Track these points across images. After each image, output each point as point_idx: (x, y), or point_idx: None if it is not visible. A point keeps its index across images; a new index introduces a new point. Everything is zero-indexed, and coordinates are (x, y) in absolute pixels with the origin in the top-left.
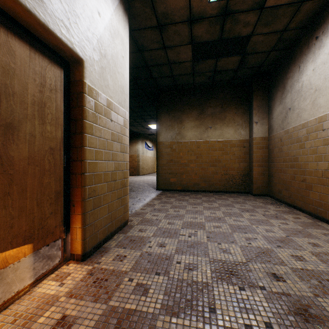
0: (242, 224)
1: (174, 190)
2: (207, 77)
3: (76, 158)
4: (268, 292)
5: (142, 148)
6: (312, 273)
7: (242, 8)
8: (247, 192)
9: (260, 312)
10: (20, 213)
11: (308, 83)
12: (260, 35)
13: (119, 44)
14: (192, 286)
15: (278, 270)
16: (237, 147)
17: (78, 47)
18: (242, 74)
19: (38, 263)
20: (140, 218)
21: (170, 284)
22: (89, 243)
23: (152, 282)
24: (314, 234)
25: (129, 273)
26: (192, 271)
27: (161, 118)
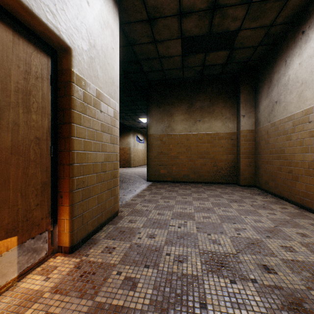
0: (231, 215)
1: (164, 181)
2: (196, 72)
3: (64, 148)
4: (260, 285)
5: (134, 141)
6: (303, 264)
7: (231, 2)
8: (235, 182)
9: (253, 308)
10: (2, 205)
11: (294, 76)
12: (248, 29)
13: (109, 35)
14: (181, 279)
15: (269, 261)
16: (225, 139)
17: (65, 35)
18: (230, 69)
19: (22, 257)
20: (130, 208)
21: (159, 277)
22: (77, 235)
23: (141, 276)
24: (302, 224)
25: (118, 266)
26: (181, 263)
27: (152, 111)
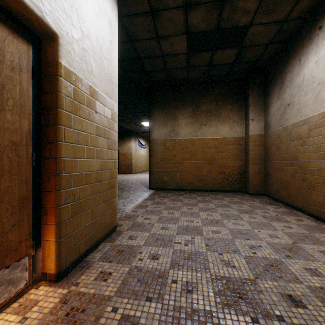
0: (243, 229)
1: (167, 189)
2: (202, 72)
3: (49, 155)
4: (289, 324)
5: (135, 146)
6: None
7: None
8: (243, 190)
9: None
10: None
11: (310, 76)
12: (260, 25)
13: (106, 26)
14: (192, 318)
15: (294, 289)
16: (232, 144)
17: (50, 17)
18: (238, 69)
19: None
20: (131, 222)
21: (164, 314)
22: (66, 259)
23: (141, 313)
24: (323, 240)
25: (113, 299)
26: (191, 293)
27: (154, 114)
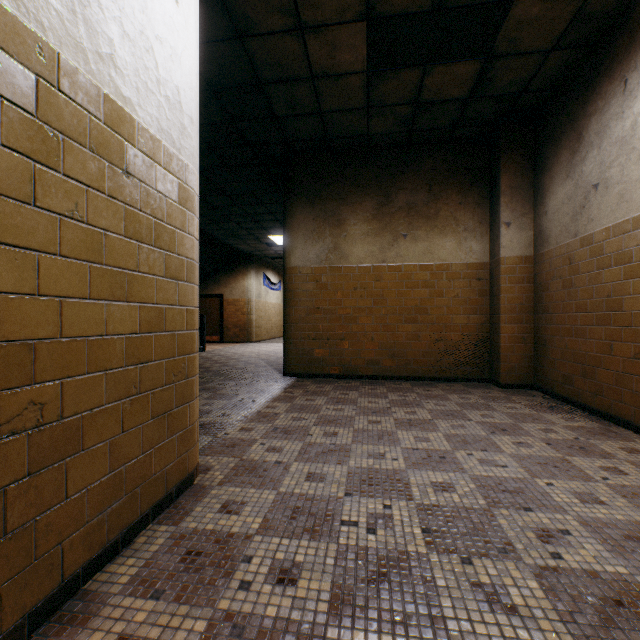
0: (508, 477)
1: (323, 376)
2: (400, 120)
3: None
4: None
5: (258, 286)
6: None
7: None
8: (485, 378)
9: None
10: None
11: None
12: None
13: None
14: None
15: None
16: (463, 279)
17: None
18: (478, 114)
19: None
20: (234, 459)
21: None
22: (7, 607)
23: None
24: None
25: None
26: None
27: (295, 214)
